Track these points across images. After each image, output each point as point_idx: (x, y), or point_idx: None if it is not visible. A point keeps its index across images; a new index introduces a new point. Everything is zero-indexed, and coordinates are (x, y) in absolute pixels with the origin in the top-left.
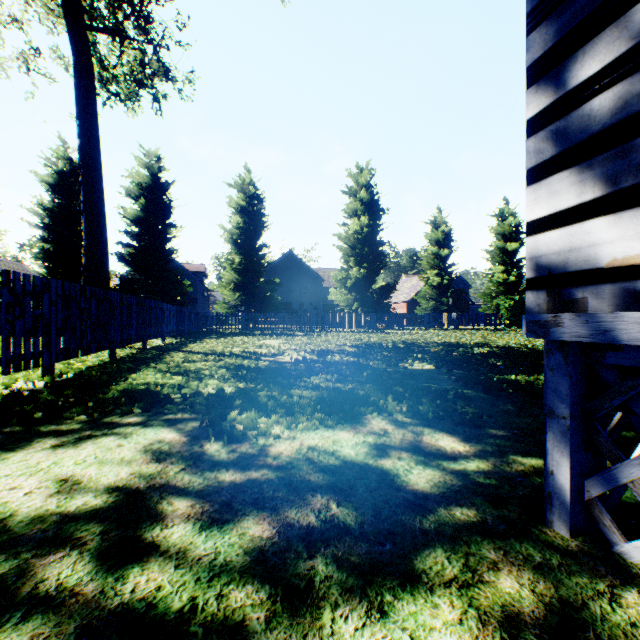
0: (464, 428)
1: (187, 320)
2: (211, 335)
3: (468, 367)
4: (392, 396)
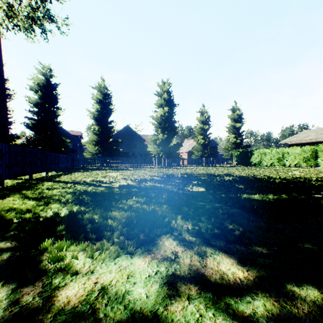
0: (236, 246)
1: (66, 161)
2: (80, 170)
3: (225, 190)
4: (181, 216)
